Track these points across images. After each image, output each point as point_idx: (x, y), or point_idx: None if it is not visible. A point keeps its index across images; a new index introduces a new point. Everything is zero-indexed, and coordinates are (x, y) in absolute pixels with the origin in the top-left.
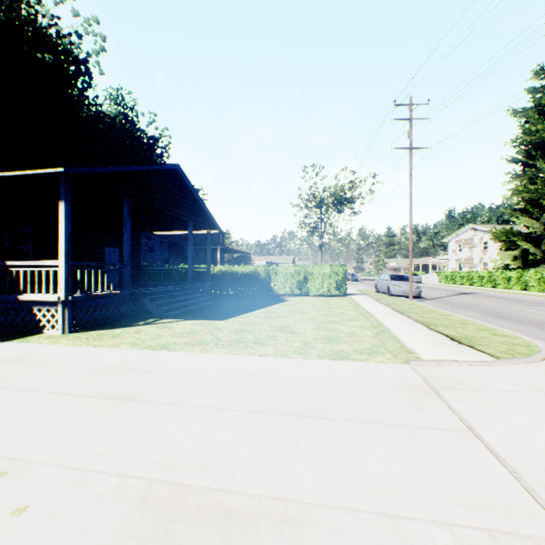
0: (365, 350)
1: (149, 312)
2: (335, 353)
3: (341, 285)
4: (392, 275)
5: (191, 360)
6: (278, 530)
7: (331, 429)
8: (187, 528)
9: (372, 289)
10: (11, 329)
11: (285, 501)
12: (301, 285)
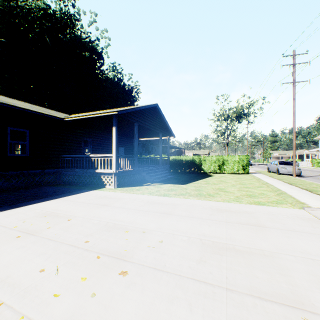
0: (274, 201)
1: (144, 180)
2: (257, 202)
3: (245, 167)
4: (280, 161)
5: (182, 201)
6: (263, 257)
7: (270, 231)
8: (225, 252)
9: (264, 170)
10: (91, 185)
11: (261, 250)
12: (220, 167)
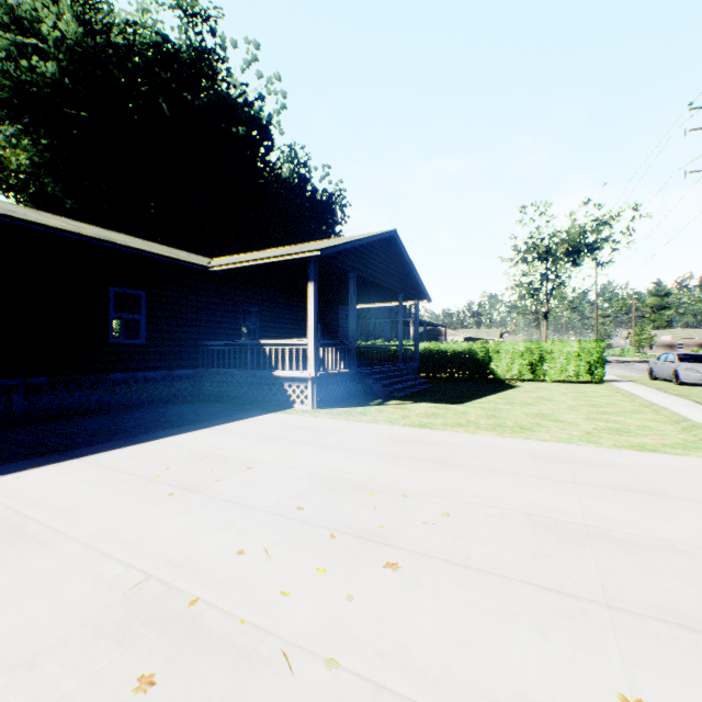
0: (677, 445)
1: (368, 394)
2: (636, 445)
3: (595, 368)
4: (682, 354)
5: (465, 439)
6: (674, 554)
7: (681, 505)
8: (589, 541)
9: (640, 375)
10: (264, 403)
11: (667, 540)
12: (533, 367)
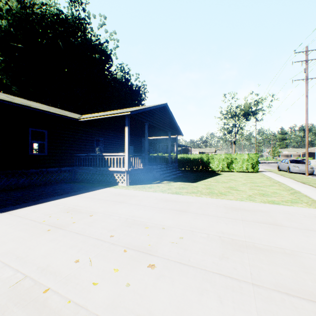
0: (288, 201)
1: (154, 178)
2: (270, 201)
3: (254, 166)
4: (291, 160)
5: (195, 199)
6: (284, 255)
7: (288, 230)
8: (246, 249)
9: (274, 169)
10: (105, 183)
11: (281, 248)
12: (228, 165)
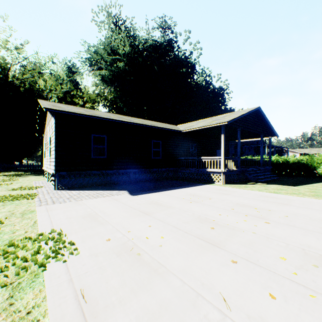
0: None
1: (245, 180)
2: None
3: None
4: None
5: (296, 198)
6: None
7: None
8: None
9: None
10: (202, 181)
11: None
12: None
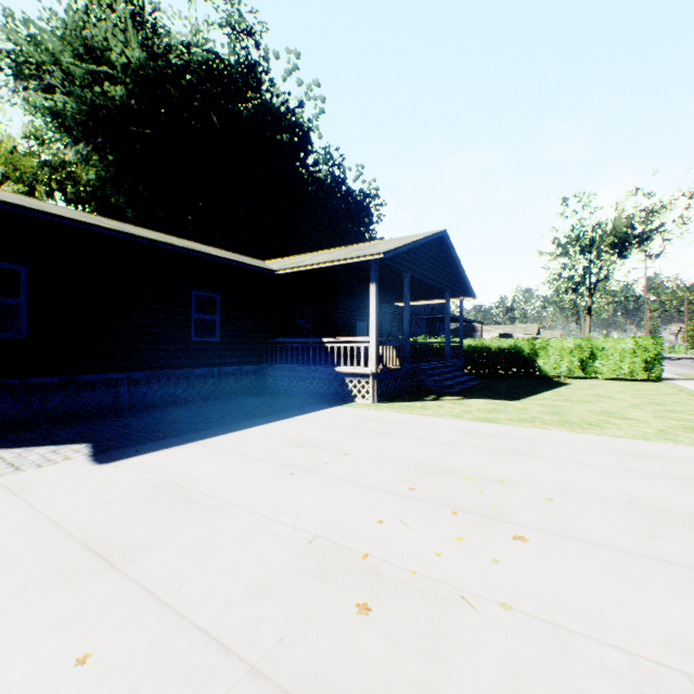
0: None
1: (419, 389)
2: None
3: (652, 366)
4: None
5: (537, 433)
6: None
7: None
8: None
9: None
10: (326, 397)
11: None
12: (583, 364)
